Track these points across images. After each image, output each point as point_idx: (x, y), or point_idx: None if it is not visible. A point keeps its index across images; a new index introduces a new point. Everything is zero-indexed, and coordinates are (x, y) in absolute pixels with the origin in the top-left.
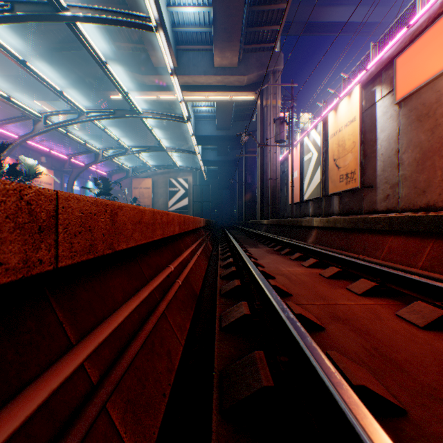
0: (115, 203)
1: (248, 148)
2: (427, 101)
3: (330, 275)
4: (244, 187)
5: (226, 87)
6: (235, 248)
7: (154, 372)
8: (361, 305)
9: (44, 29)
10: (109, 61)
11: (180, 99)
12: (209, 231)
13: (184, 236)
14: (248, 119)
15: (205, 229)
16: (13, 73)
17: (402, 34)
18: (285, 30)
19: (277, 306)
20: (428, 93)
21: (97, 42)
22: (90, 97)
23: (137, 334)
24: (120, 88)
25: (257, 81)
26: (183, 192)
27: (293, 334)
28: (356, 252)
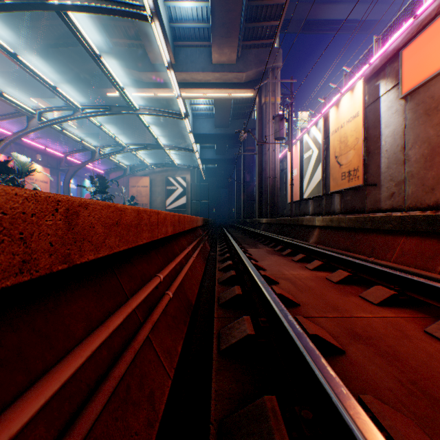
0: (75, 198)
1: (246, 146)
2: (436, 94)
3: (339, 280)
4: (243, 186)
5: (224, 84)
6: (234, 249)
7: (126, 437)
8: (381, 318)
9: (39, 24)
10: (106, 57)
11: (177, 94)
12: (207, 230)
13: (179, 237)
14: (246, 117)
15: (203, 228)
16: (8, 69)
17: (408, 26)
18: (283, 28)
19: (290, 329)
20: (438, 86)
21: (94, 38)
22: (86, 94)
23: (97, 389)
24: (115, 83)
25: (255, 78)
26: (181, 190)
27: (319, 379)
28: (363, 254)
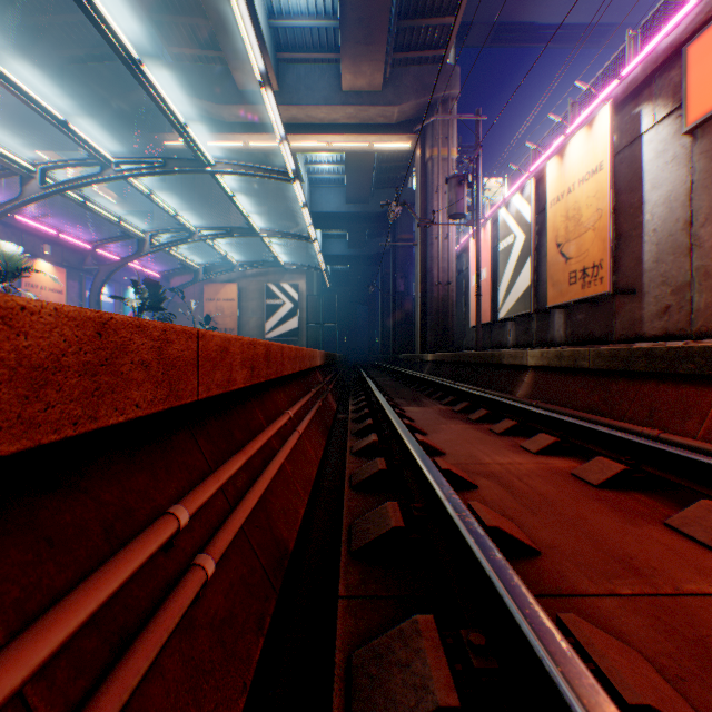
0: None
1: (398, 234)
2: None
3: (603, 481)
4: (393, 300)
5: (363, 127)
6: (381, 409)
7: None
8: None
9: (46, 21)
10: (161, 80)
11: (280, 136)
12: (332, 374)
13: (270, 389)
14: (399, 185)
15: (325, 370)
16: None
17: (696, 2)
18: (460, 37)
19: None
20: None
21: (142, 48)
22: (130, 143)
23: None
24: (170, 114)
25: (415, 116)
26: (289, 306)
27: None
28: (631, 421)
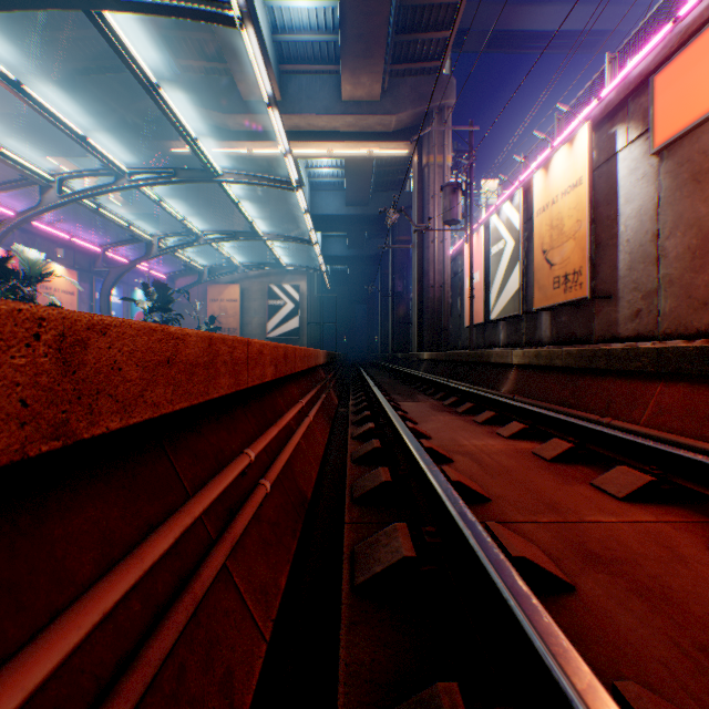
0: (79, 315)
1: (397, 235)
2: None
3: (554, 456)
4: (391, 300)
5: (362, 134)
6: (378, 403)
7: None
8: (632, 524)
9: (61, 36)
10: (169, 90)
11: (284, 149)
12: (333, 372)
13: (286, 383)
14: (397, 188)
15: (327, 368)
16: (10, 109)
17: (664, 35)
18: (457, 43)
19: (480, 553)
20: None
21: (150, 60)
22: (138, 150)
23: (112, 691)
24: (183, 130)
25: (412, 124)
26: (291, 306)
27: (544, 660)
28: (592, 411)
